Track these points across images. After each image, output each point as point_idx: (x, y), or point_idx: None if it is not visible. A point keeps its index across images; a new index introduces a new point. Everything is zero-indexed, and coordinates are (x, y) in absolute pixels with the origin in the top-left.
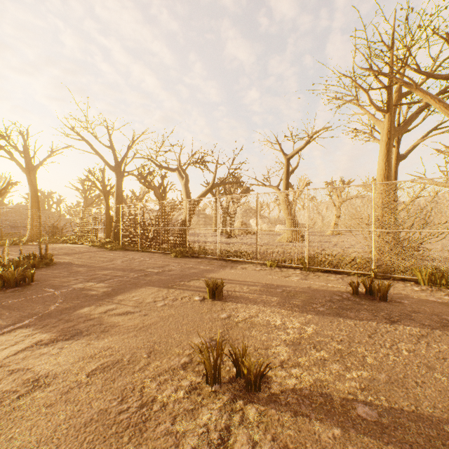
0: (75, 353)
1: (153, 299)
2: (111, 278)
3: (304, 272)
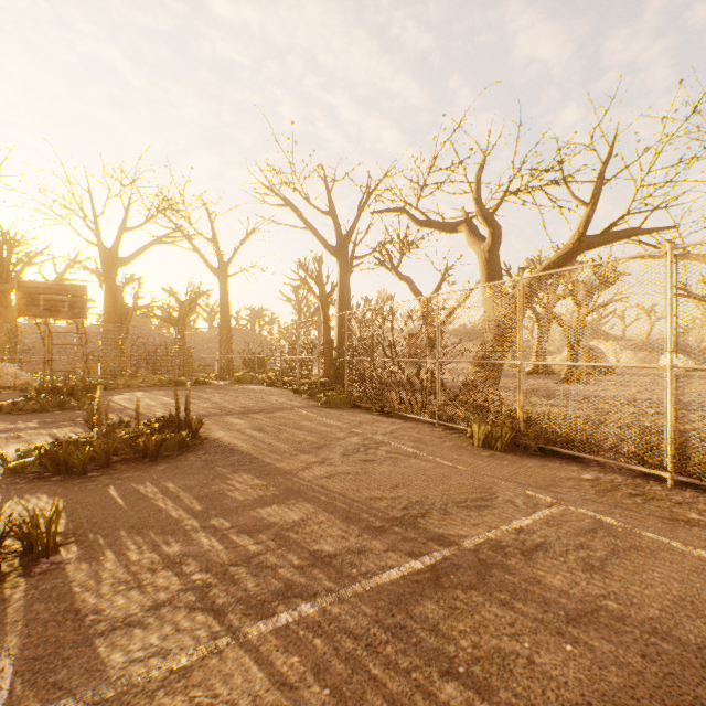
0: None
1: None
2: (292, 588)
3: None
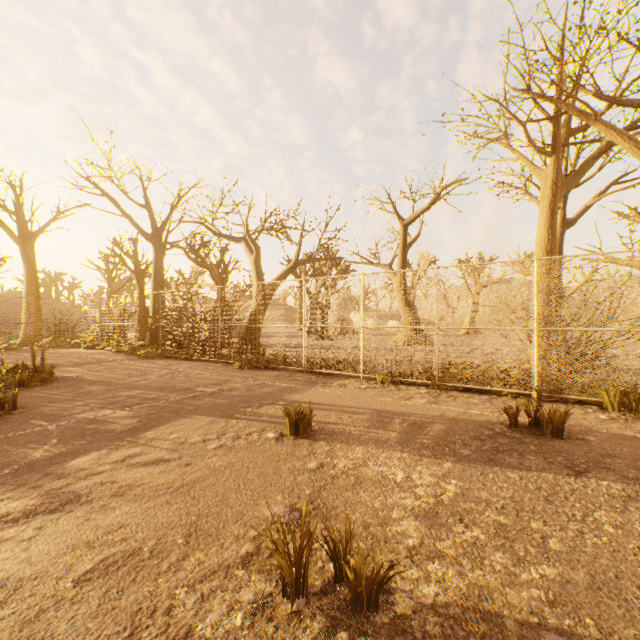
0: (61, 537)
1: (202, 436)
2: (140, 403)
3: (432, 391)
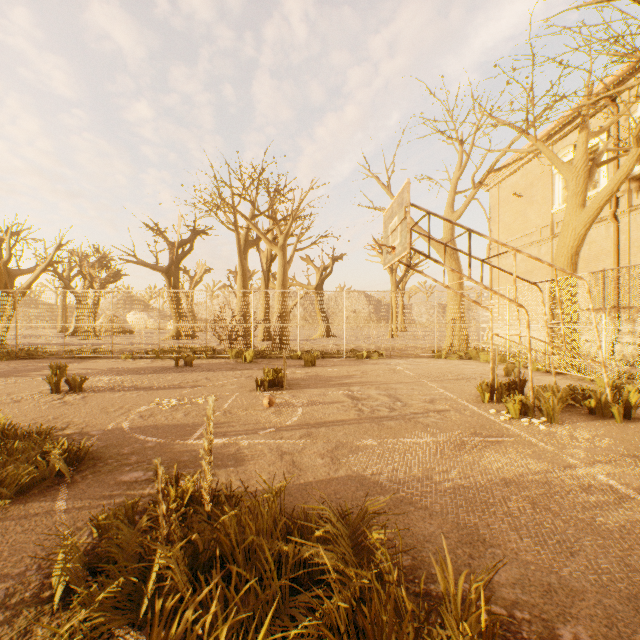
0: None
1: None
2: None
3: (155, 360)
